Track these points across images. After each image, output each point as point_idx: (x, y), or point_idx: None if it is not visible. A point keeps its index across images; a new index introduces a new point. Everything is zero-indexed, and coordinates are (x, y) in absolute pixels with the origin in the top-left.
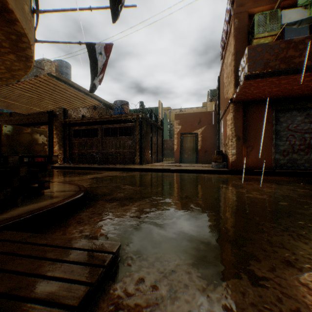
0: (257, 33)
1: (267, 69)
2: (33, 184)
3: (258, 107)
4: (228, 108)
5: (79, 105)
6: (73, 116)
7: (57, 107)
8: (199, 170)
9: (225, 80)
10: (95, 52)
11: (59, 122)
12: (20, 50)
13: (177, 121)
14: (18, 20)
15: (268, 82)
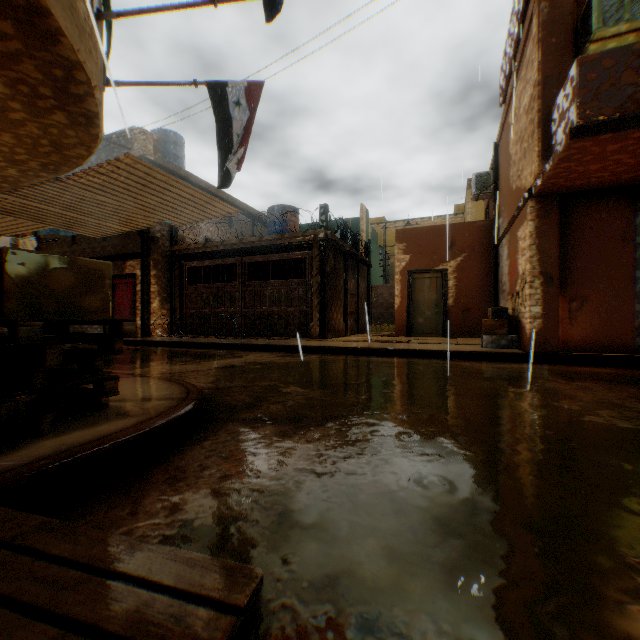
0: (599, 27)
1: (628, 110)
2: (80, 384)
3: (596, 206)
4: (522, 211)
5: (196, 216)
6: (187, 240)
7: (155, 223)
8: (452, 352)
9: (514, 148)
10: (227, 101)
11: (160, 253)
12: (74, 101)
13: (401, 245)
14: (62, 32)
15: (631, 140)
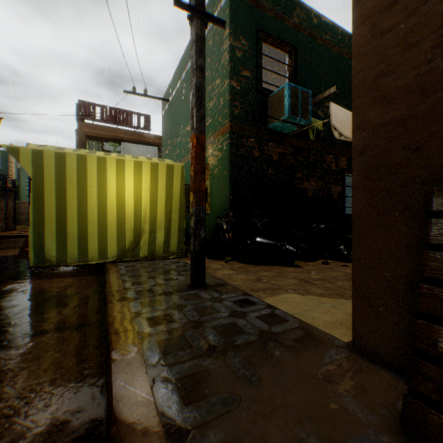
0: None
1: None
2: None
3: None
4: None
5: None
6: None
7: None
8: None
9: None
10: None
11: None
12: None
13: None
14: None
15: None
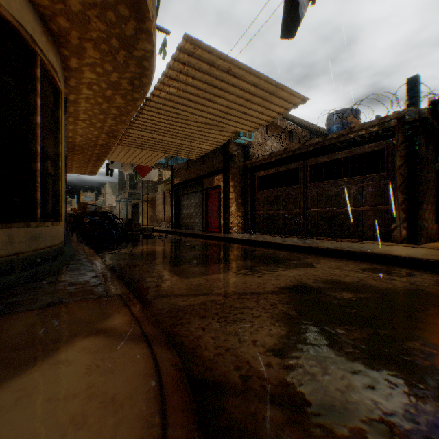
0: None
1: None
2: None
3: None
4: None
5: (261, 119)
6: (256, 156)
7: (228, 137)
8: None
9: None
10: None
11: (236, 168)
12: None
13: None
14: None
15: None
